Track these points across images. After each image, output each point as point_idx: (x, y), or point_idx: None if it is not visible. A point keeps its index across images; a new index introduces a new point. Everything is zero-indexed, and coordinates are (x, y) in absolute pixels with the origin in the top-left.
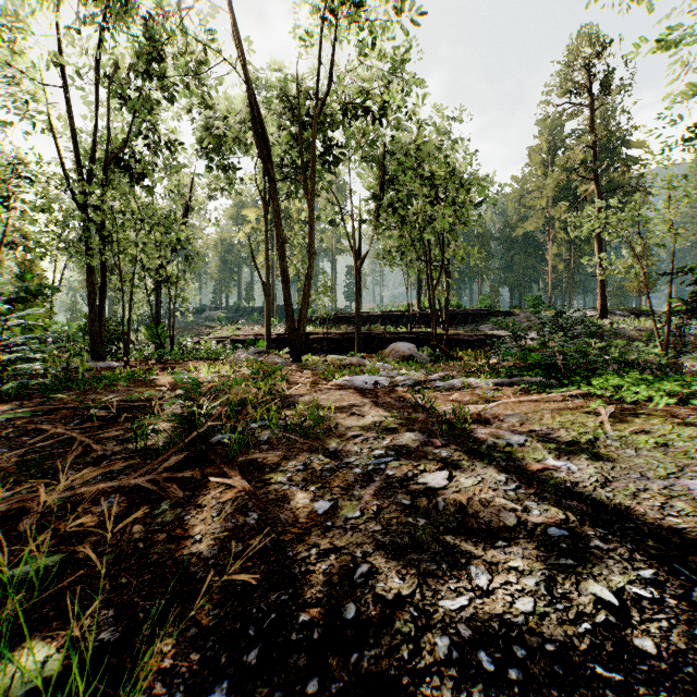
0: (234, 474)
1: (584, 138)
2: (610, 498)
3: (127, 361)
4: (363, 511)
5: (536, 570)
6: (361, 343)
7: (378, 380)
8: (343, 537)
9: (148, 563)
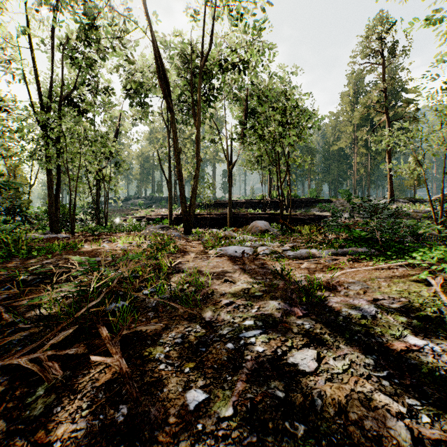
0: (115, 351)
1: (379, 85)
2: None
3: (73, 233)
4: (236, 407)
5: None
6: (232, 221)
7: (245, 250)
8: None
9: None
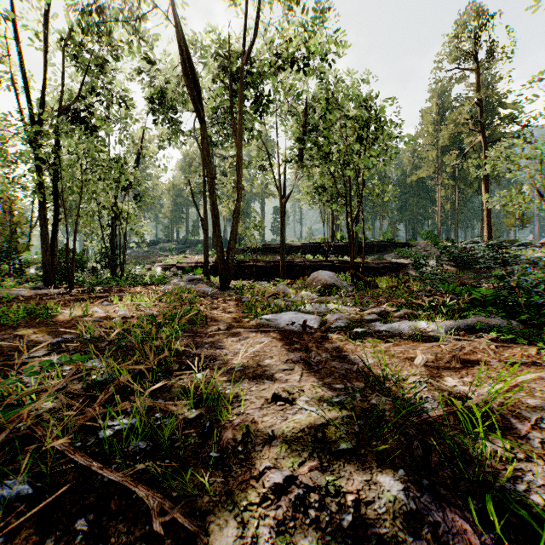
0: None
1: (474, 96)
2: None
3: (72, 287)
4: None
5: None
6: (284, 270)
7: (306, 320)
8: None
9: None
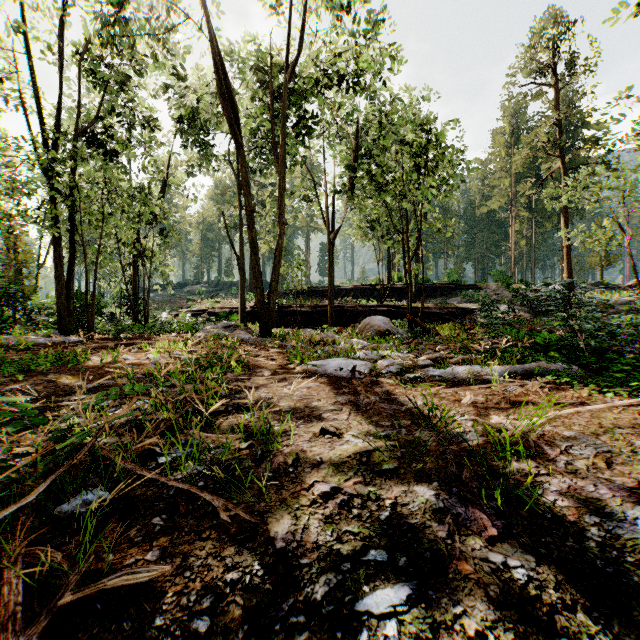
0: None
1: (551, 116)
2: None
3: (91, 335)
4: None
5: None
6: (333, 316)
7: (356, 366)
8: None
9: None
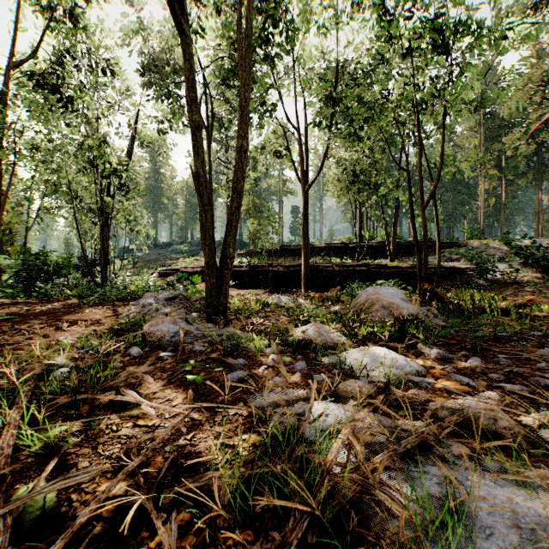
0: None
1: None
2: None
3: None
4: None
5: None
6: (308, 277)
7: None
8: None
9: None
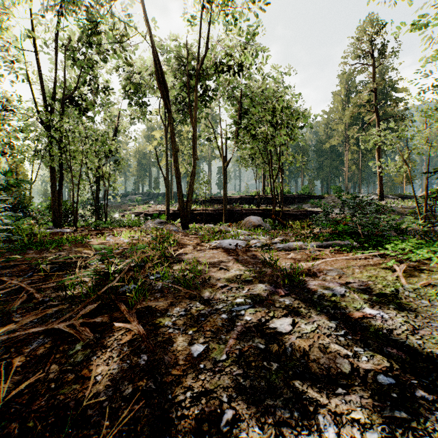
0: (133, 319)
1: (369, 85)
2: (421, 346)
3: (76, 228)
4: (228, 354)
5: (376, 423)
6: (226, 216)
7: (238, 243)
8: (212, 380)
9: (55, 404)
